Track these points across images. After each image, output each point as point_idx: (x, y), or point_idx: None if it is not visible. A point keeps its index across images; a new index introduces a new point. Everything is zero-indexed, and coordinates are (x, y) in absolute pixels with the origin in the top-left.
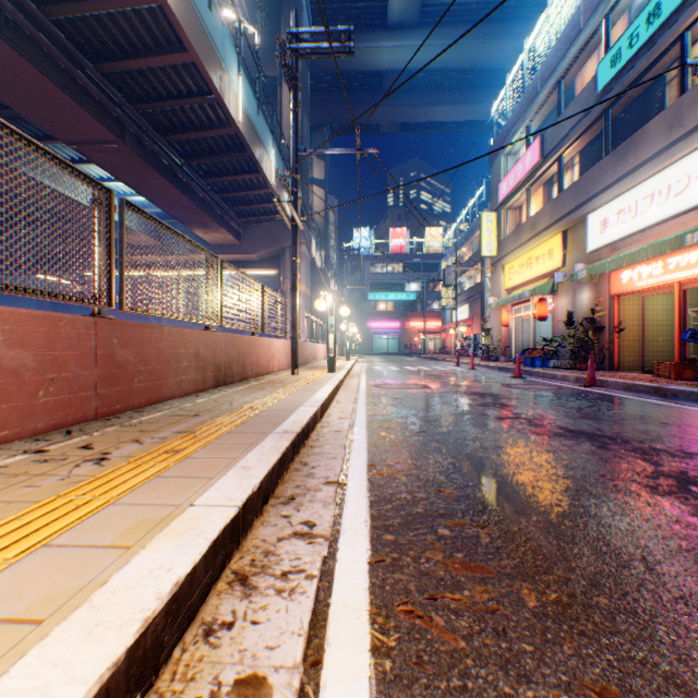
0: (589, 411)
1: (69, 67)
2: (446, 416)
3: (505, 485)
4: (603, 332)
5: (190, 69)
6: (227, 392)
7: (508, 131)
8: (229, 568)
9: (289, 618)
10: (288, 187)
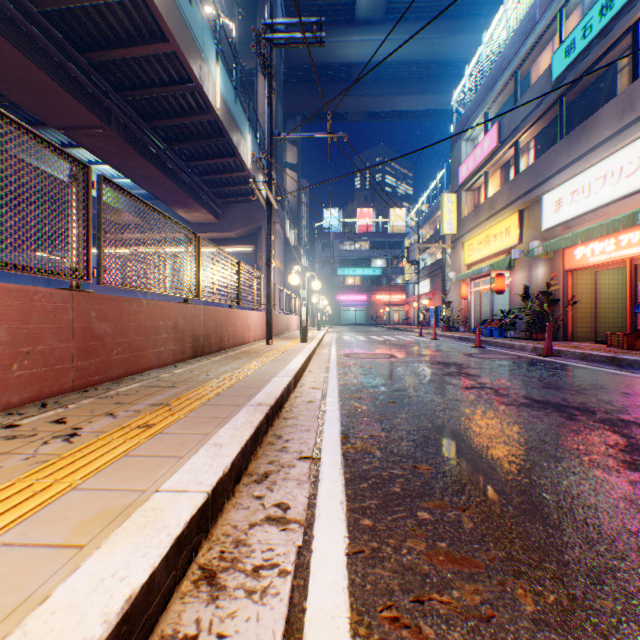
0: (551, 381)
1: (57, 55)
2: (414, 385)
3: (481, 461)
4: (558, 304)
5: (171, 58)
6: (204, 362)
7: (468, 118)
8: (196, 563)
9: (260, 630)
10: (263, 168)
